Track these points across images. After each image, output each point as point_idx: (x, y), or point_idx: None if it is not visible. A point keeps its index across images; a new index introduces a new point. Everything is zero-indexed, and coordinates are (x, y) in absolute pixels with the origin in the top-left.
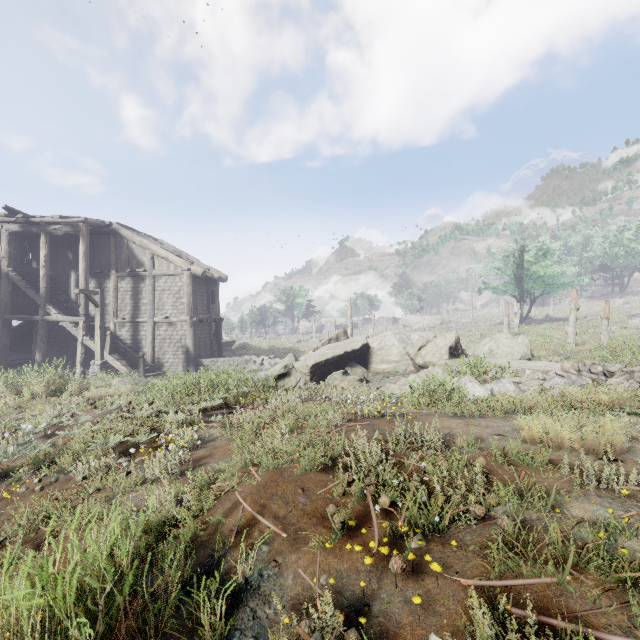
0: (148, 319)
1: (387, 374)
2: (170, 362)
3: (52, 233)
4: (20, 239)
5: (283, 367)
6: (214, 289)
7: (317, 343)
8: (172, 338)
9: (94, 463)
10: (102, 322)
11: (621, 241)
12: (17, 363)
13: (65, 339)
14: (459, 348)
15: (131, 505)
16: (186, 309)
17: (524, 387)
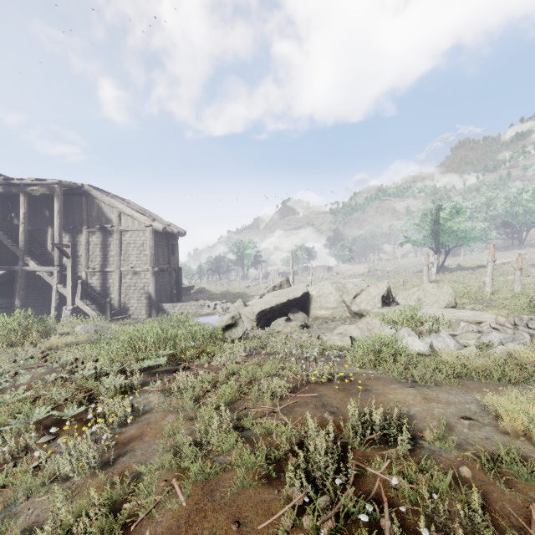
0: (115, 269)
1: (325, 319)
2: (135, 306)
3: (30, 193)
4: (4, 199)
5: (230, 318)
6: (174, 242)
7: (263, 290)
8: (136, 285)
9: (6, 448)
10: (73, 272)
11: (520, 202)
12: (1, 307)
13: (43, 286)
14: (390, 297)
15: (30, 519)
16: (149, 260)
17: (462, 340)
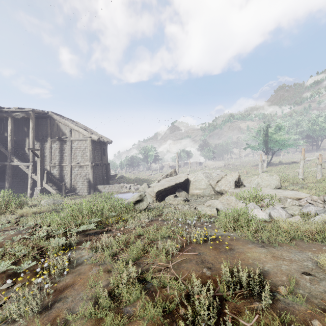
0: (68, 164)
1: (199, 196)
2: (80, 187)
3: (15, 117)
4: None
5: (139, 196)
6: (104, 147)
7: (160, 177)
8: (81, 174)
9: None
10: (41, 166)
11: (317, 122)
12: None
13: (23, 175)
14: (240, 182)
15: None
16: (89, 158)
17: (289, 211)
